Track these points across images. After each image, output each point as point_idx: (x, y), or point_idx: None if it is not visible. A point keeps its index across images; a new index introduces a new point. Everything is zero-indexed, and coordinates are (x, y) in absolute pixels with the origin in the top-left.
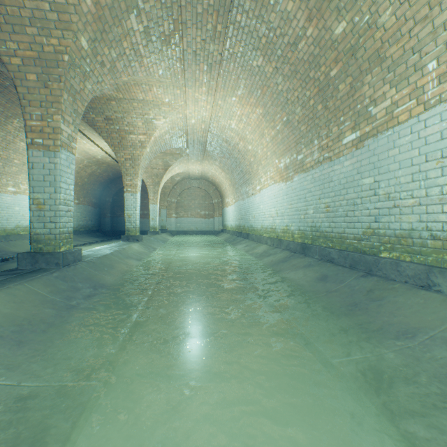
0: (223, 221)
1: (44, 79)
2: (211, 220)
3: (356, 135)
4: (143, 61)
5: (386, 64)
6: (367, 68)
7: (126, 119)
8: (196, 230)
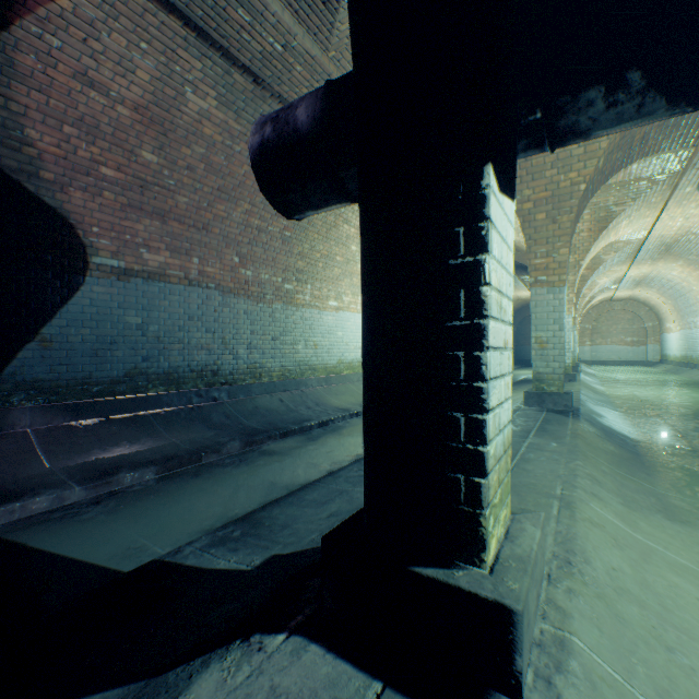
0: (661, 350)
1: None
2: (640, 348)
3: None
4: (606, 269)
5: None
6: None
7: None
8: (618, 360)
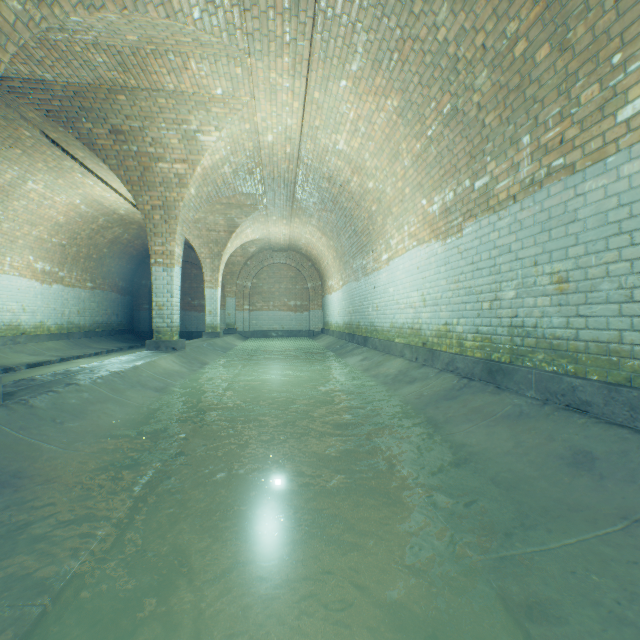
0: (324, 317)
1: None
2: (305, 314)
3: None
4: None
5: None
6: None
7: (149, 132)
8: (282, 330)
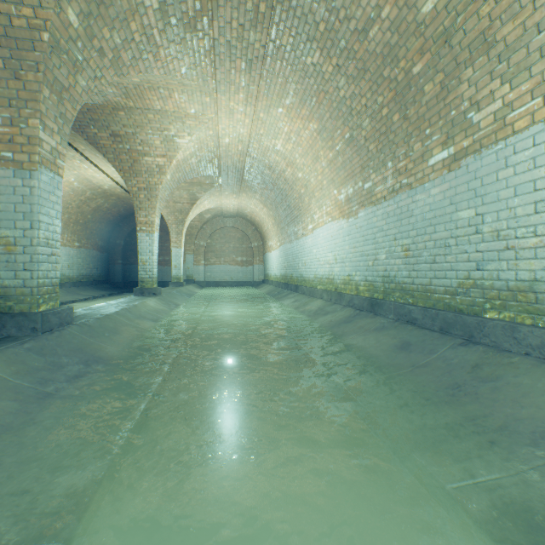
0: (265, 270)
1: (14, 66)
2: (249, 268)
3: (449, 152)
4: (159, 53)
5: (496, 51)
6: (466, 59)
7: (139, 136)
8: (231, 280)
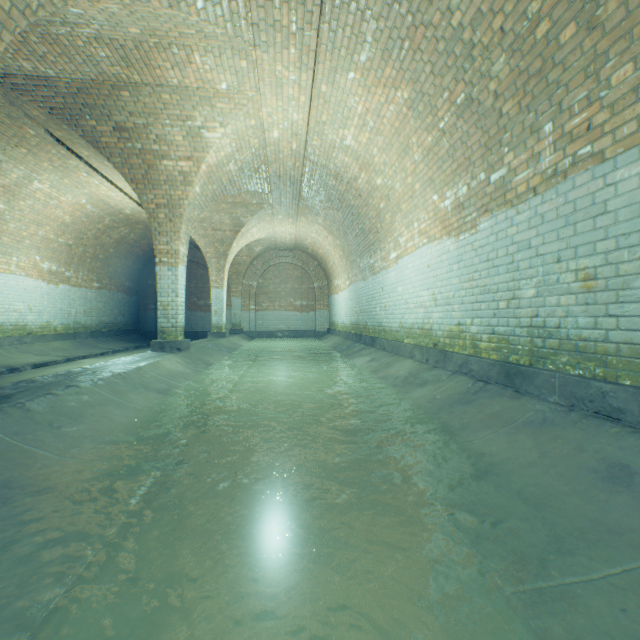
0: (330, 316)
1: None
2: (311, 314)
3: None
4: None
5: None
6: None
7: (153, 129)
8: (288, 330)
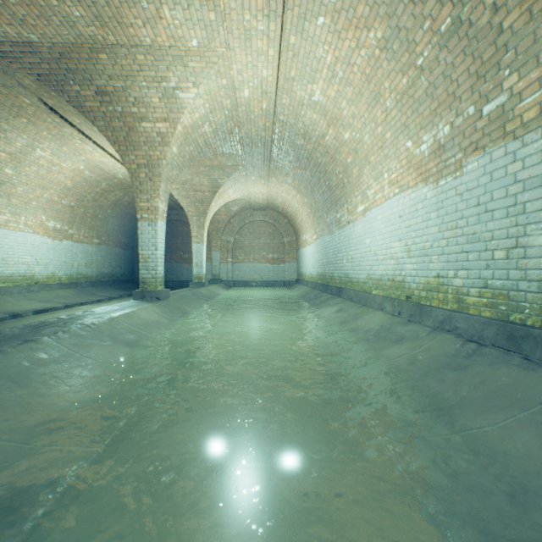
0: (299, 268)
1: None
2: (281, 266)
3: None
4: None
5: None
6: None
7: (132, 92)
8: (261, 280)
